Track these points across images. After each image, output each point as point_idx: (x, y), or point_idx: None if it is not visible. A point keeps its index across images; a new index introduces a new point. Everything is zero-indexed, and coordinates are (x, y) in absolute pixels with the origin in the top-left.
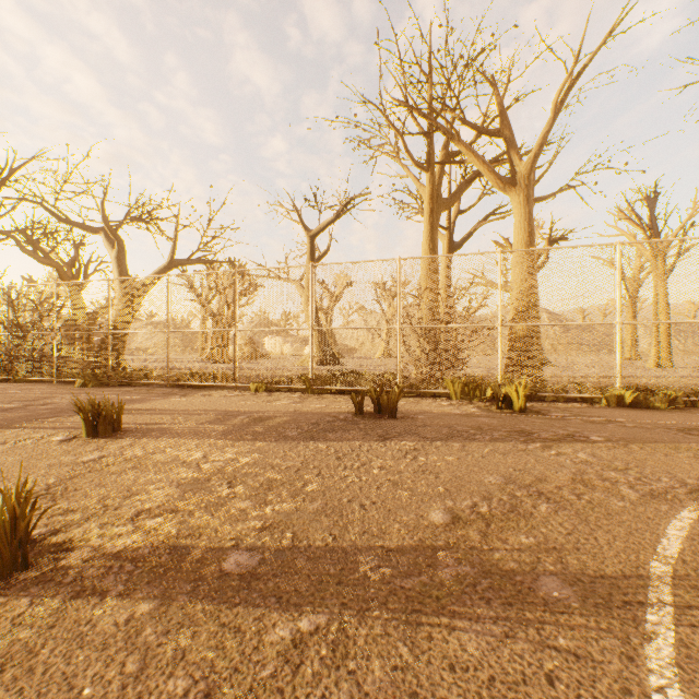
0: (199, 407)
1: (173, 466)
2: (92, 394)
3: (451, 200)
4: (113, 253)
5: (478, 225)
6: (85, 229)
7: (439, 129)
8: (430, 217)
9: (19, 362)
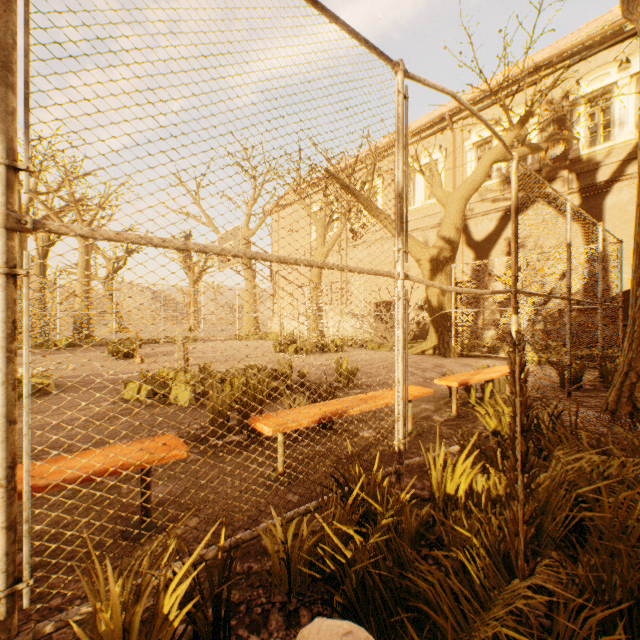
0: None
1: None
2: None
3: None
4: None
5: None
6: None
7: None
8: (20, 236)
9: None
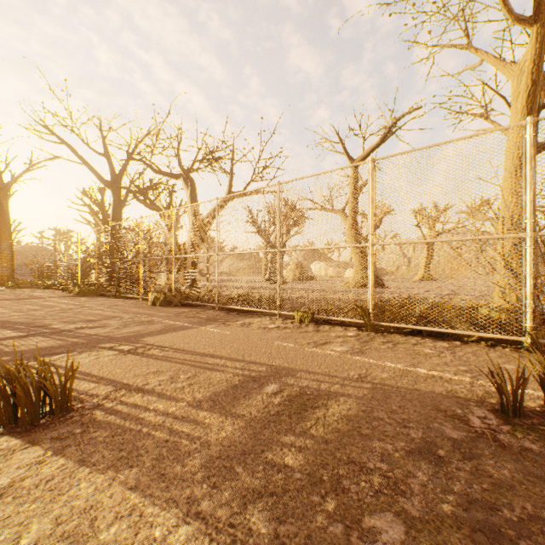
0: (223, 350)
1: None
2: (147, 316)
3: None
4: (188, 193)
5: None
6: (171, 177)
7: None
8: (530, 94)
9: (124, 282)
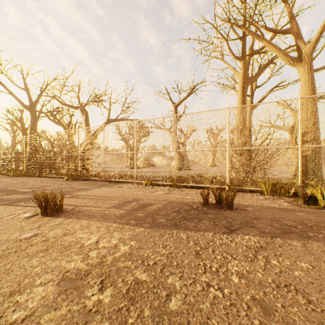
0: (112, 195)
1: (70, 252)
2: (67, 185)
3: (254, 78)
4: (83, 118)
5: (268, 93)
6: (72, 108)
7: (250, 33)
8: (242, 88)
9: (44, 168)
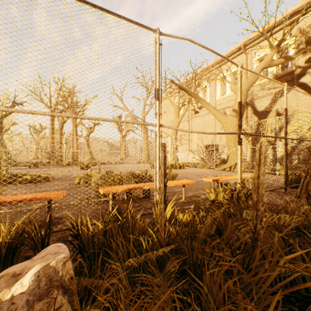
0: None
1: None
2: None
3: None
4: None
5: None
6: None
7: None
8: (51, 119)
9: None
